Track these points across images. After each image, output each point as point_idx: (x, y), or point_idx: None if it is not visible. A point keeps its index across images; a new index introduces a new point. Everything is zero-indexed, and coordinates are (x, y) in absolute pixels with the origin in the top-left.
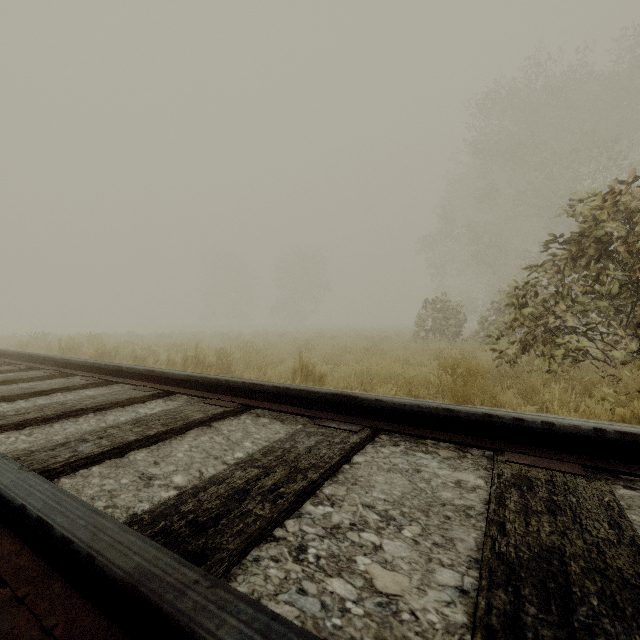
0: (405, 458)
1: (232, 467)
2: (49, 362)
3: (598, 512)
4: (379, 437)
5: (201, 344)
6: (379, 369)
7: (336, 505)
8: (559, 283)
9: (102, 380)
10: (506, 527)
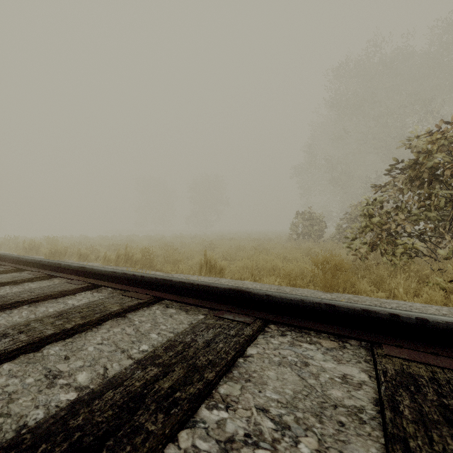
0: (293, 350)
1: (133, 365)
2: (7, 259)
3: None
4: (269, 327)
5: (133, 244)
6: (265, 263)
7: (231, 408)
8: (397, 199)
9: (45, 274)
10: (410, 445)
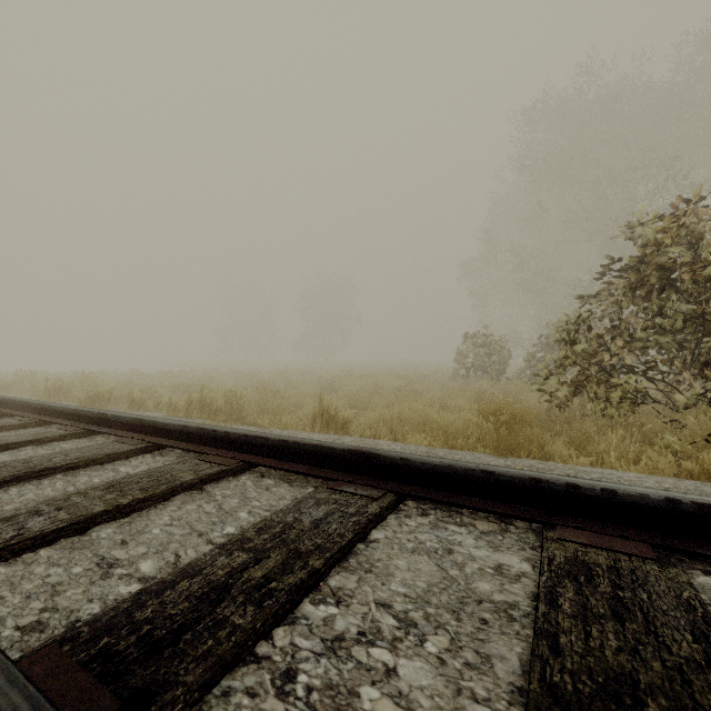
0: (434, 533)
1: (215, 550)
2: (25, 408)
3: (677, 615)
4: (405, 504)
5: (212, 384)
6: (412, 414)
7: (343, 603)
8: (615, 316)
9: (84, 430)
10: (560, 641)
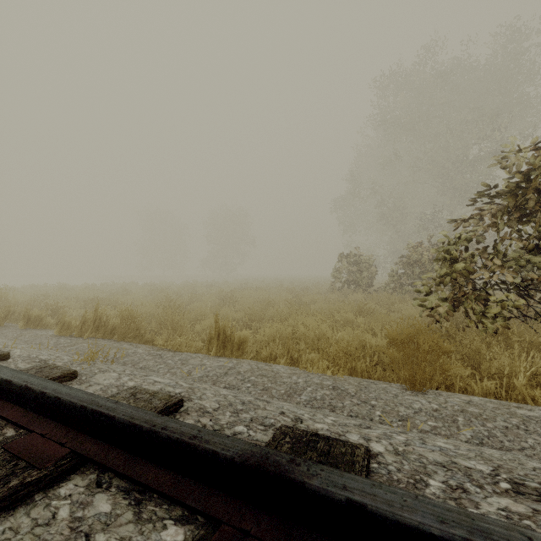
0: None
1: None
2: None
3: None
4: None
5: (124, 297)
6: (307, 331)
7: None
8: (480, 238)
9: None
10: None
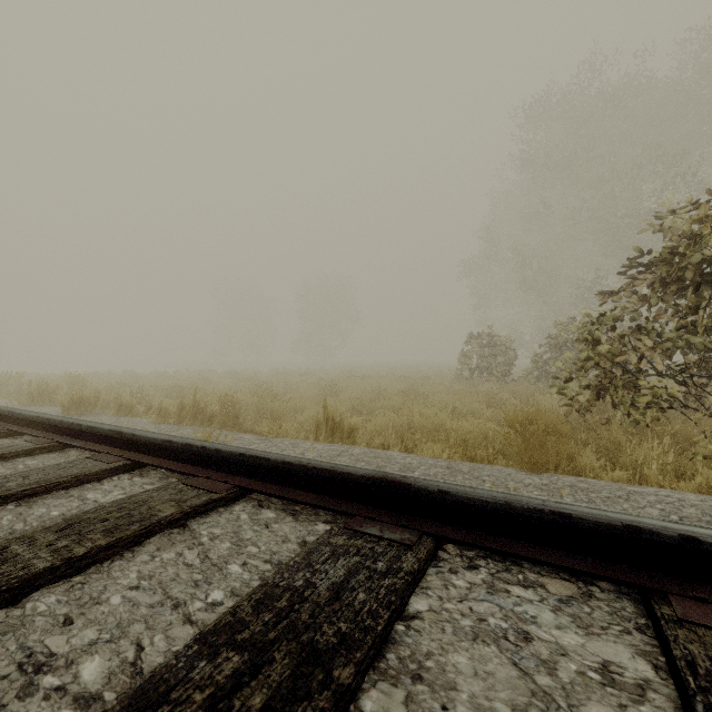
0: (497, 602)
1: (193, 647)
2: None
3: None
4: (444, 549)
5: (208, 386)
6: (423, 420)
7: None
8: (636, 314)
9: (56, 443)
10: None
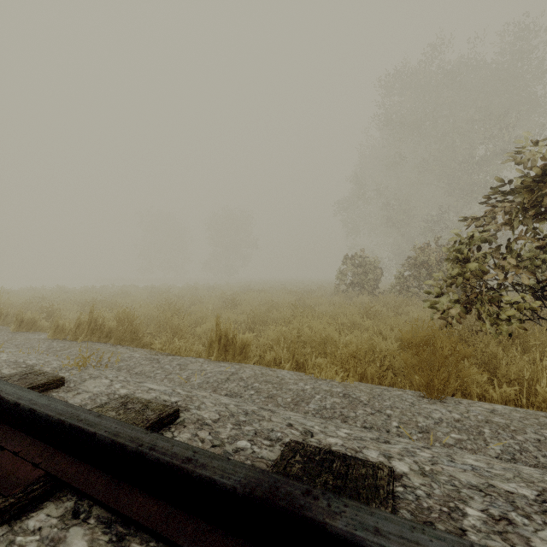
0: None
1: None
2: None
3: None
4: None
5: (123, 300)
6: (312, 334)
7: None
8: (492, 238)
9: None
10: None
